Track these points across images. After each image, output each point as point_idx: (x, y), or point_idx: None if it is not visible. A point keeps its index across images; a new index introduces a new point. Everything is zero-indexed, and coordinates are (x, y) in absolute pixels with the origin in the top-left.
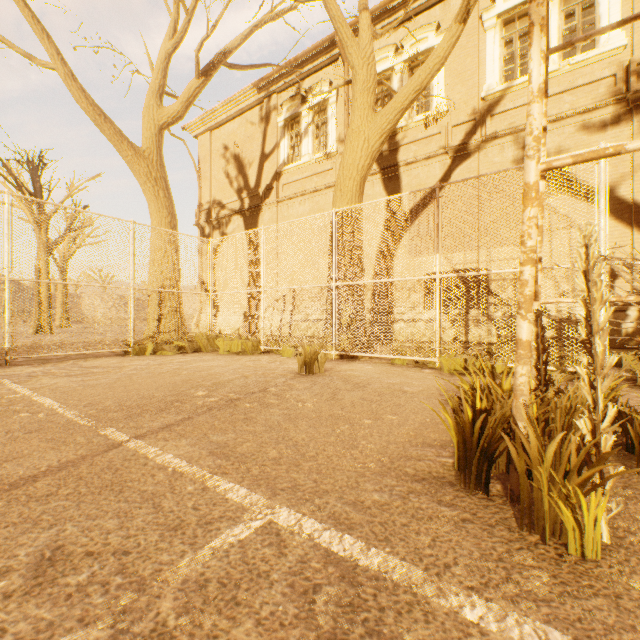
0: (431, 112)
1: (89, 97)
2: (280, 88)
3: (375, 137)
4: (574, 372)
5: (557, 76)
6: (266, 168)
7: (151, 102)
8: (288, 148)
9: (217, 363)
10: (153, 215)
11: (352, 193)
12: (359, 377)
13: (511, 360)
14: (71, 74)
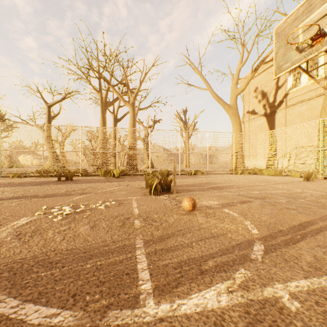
0: None
1: (216, 94)
2: None
3: None
4: None
5: None
6: (279, 93)
7: (233, 88)
8: (292, 81)
9: (267, 177)
10: (233, 126)
11: None
12: None
13: None
14: (212, 90)
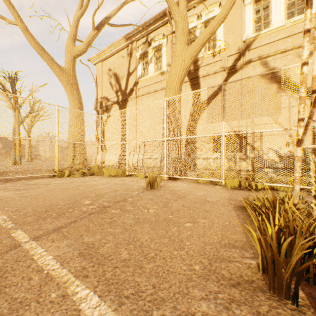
0: (216, 49)
1: (35, 40)
2: (137, 38)
3: (188, 59)
4: (302, 188)
5: (284, 28)
6: (130, 80)
7: (69, 43)
8: (141, 69)
9: (101, 182)
10: (70, 103)
11: (175, 89)
12: (180, 191)
13: (265, 181)
14: (25, 27)
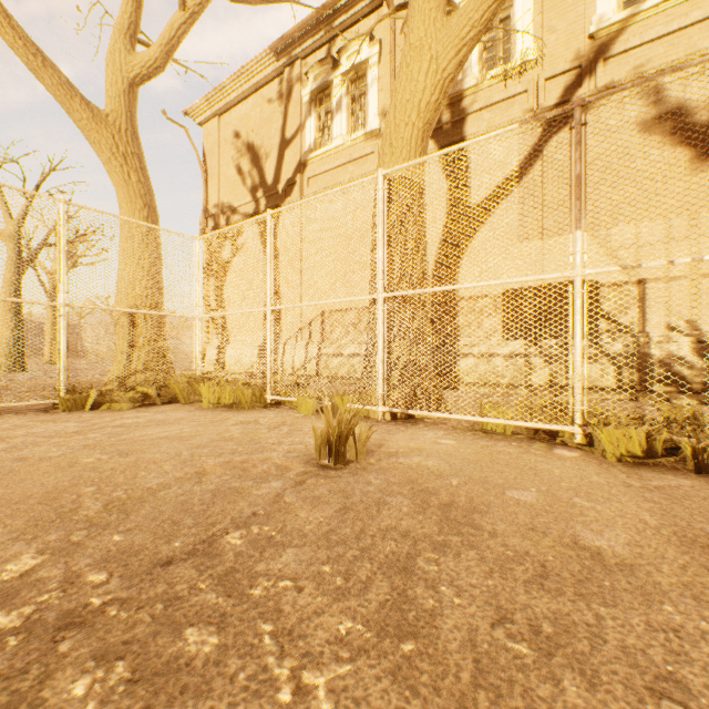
0: (513, 62)
1: (17, 26)
2: (305, 51)
3: (448, 53)
4: None
5: None
6: (287, 158)
7: (117, 45)
8: (315, 130)
9: (179, 429)
10: (122, 207)
11: (410, 148)
12: (442, 477)
13: None
14: None
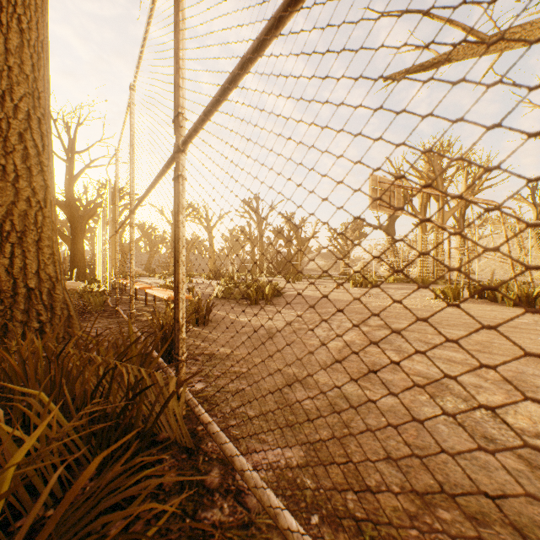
0: None
1: None
2: None
3: None
4: None
5: None
6: None
7: None
8: None
9: None
10: None
11: None
12: None
13: None
14: None
